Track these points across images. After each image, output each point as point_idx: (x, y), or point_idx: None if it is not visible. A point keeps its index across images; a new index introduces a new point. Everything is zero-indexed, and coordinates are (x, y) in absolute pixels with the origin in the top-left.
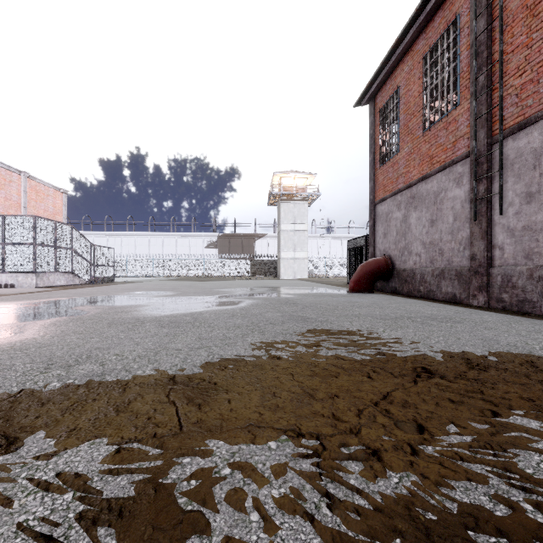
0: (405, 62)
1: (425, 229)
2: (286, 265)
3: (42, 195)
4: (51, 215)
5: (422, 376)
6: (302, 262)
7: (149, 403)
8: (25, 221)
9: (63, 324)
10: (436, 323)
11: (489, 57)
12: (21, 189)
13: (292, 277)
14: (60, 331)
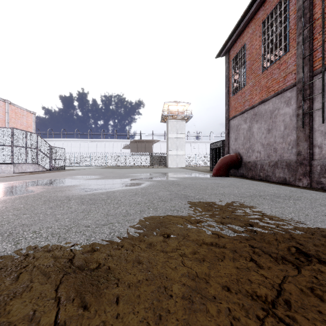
0: (250, 27)
1: (264, 135)
2: (172, 159)
3: (19, 115)
4: (25, 128)
5: (300, 259)
6: (181, 157)
7: (34, 301)
8: (6, 131)
9: (11, 201)
10: (282, 200)
11: (311, 17)
12: (5, 111)
13: (175, 166)
14: (5, 207)
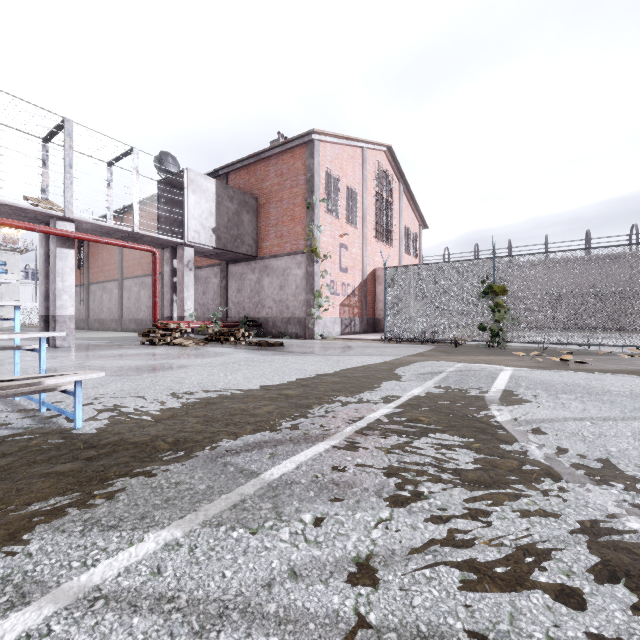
0: None
1: (78, 304)
2: None
3: None
4: None
5: None
6: (12, 311)
7: None
8: None
9: None
10: None
11: (89, 260)
12: None
13: None
14: None
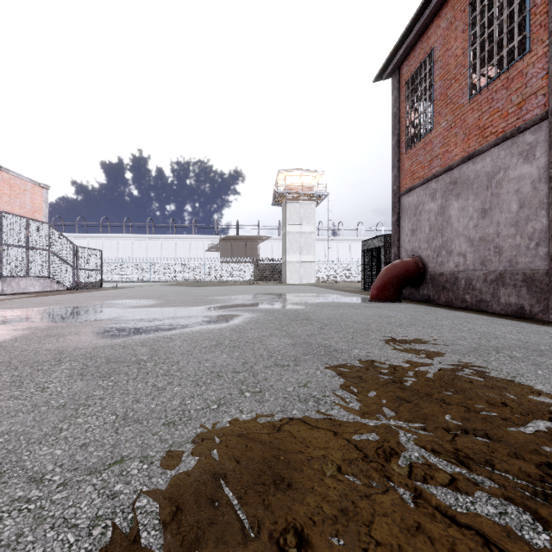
0: (443, 15)
1: (473, 222)
2: (291, 269)
3: (18, 190)
4: (28, 213)
5: None
6: (309, 266)
7: None
8: None
9: None
10: None
11: None
12: None
13: (298, 282)
14: None
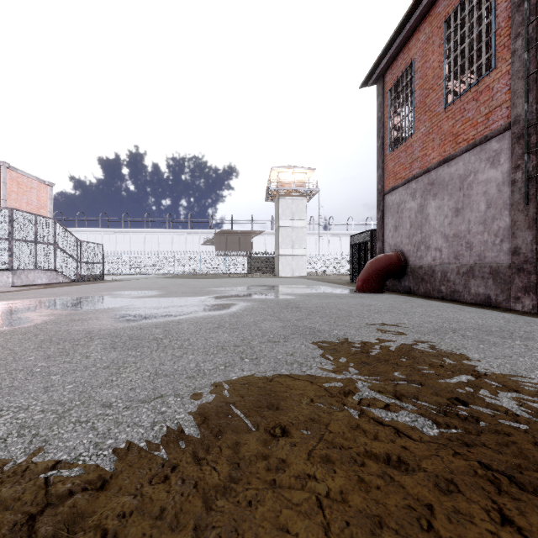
0: (422, 30)
1: (447, 219)
2: (284, 262)
3: (25, 187)
4: (35, 209)
5: None
6: (300, 259)
7: None
8: (0, 214)
9: None
10: (500, 341)
11: None
12: (0, 180)
13: (290, 275)
14: None
